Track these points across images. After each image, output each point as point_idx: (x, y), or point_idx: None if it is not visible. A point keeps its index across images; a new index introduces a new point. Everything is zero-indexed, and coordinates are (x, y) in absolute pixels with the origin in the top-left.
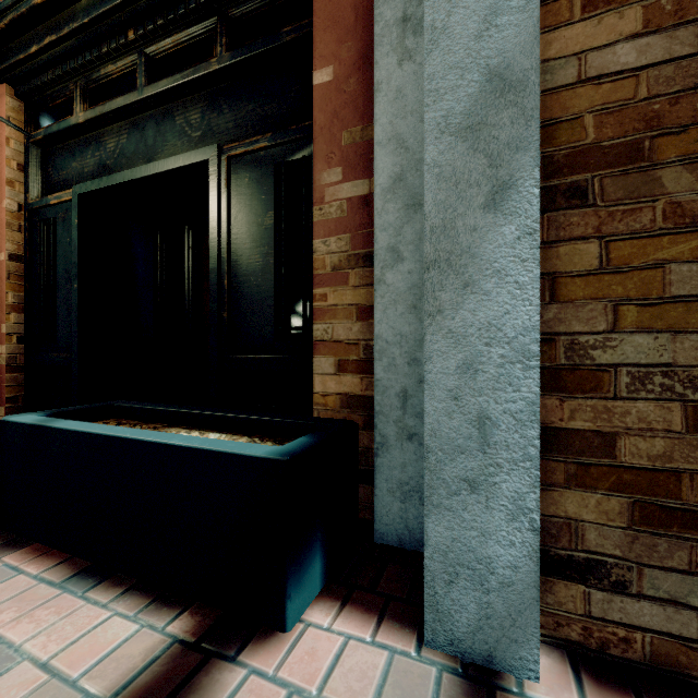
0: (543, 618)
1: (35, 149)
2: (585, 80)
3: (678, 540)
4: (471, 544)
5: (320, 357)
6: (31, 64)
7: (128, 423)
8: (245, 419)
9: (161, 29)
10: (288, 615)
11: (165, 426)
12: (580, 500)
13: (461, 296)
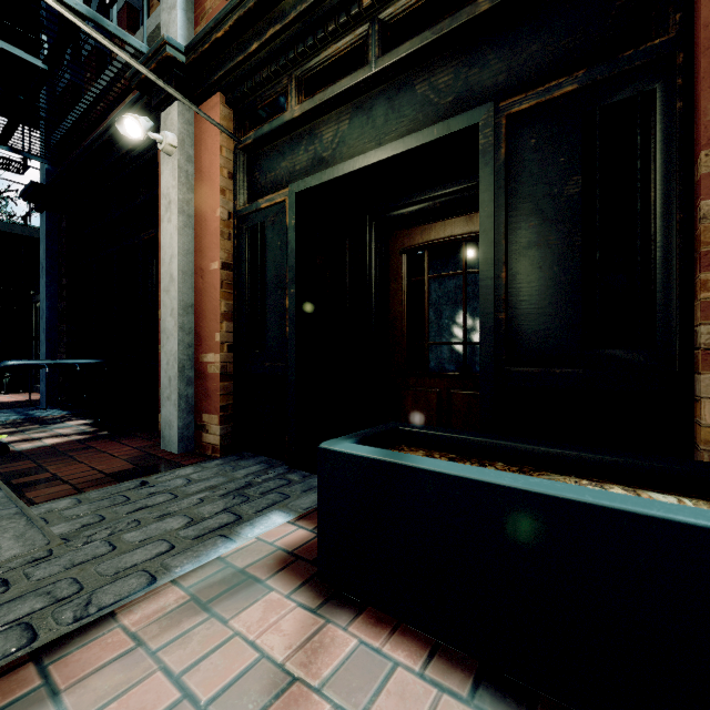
0: None
1: (242, 156)
2: None
3: None
4: None
5: None
6: (247, 66)
7: (464, 460)
8: (654, 467)
9: None
10: None
11: (524, 469)
12: None
13: None
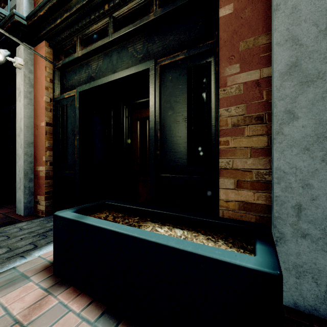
0: None
1: (57, 72)
2: None
3: None
4: None
5: (223, 178)
6: (56, 29)
7: (119, 217)
8: (189, 218)
9: (122, 2)
10: None
11: (141, 220)
12: None
13: None
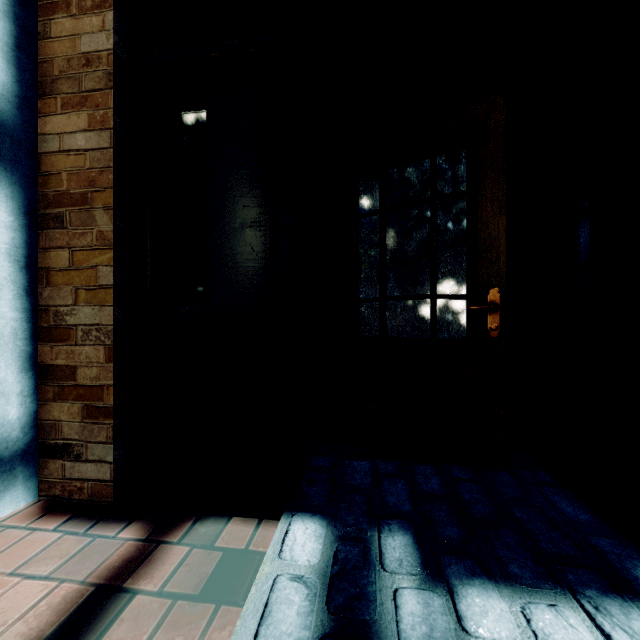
0: (43, 485)
1: None
2: (63, 151)
3: (103, 425)
4: None
5: None
6: None
7: None
8: None
9: None
10: None
11: None
12: (61, 408)
13: None
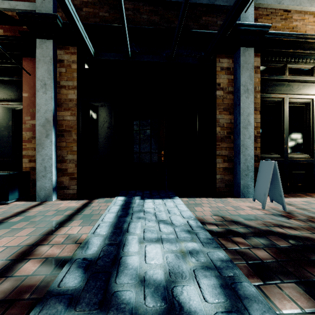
0: (58, 196)
1: None
2: (64, 120)
3: (74, 181)
4: (43, 185)
5: (24, 159)
6: None
7: None
8: (1, 172)
9: None
10: (9, 198)
11: None
12: (63, 178)
13: (42, 149)
